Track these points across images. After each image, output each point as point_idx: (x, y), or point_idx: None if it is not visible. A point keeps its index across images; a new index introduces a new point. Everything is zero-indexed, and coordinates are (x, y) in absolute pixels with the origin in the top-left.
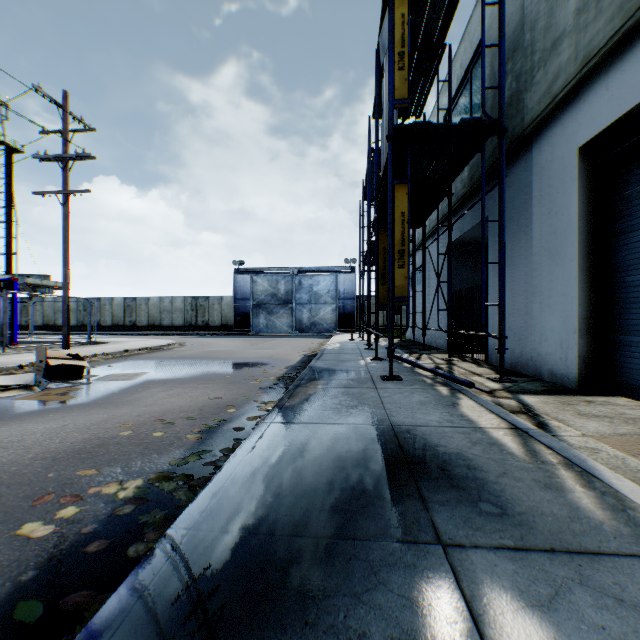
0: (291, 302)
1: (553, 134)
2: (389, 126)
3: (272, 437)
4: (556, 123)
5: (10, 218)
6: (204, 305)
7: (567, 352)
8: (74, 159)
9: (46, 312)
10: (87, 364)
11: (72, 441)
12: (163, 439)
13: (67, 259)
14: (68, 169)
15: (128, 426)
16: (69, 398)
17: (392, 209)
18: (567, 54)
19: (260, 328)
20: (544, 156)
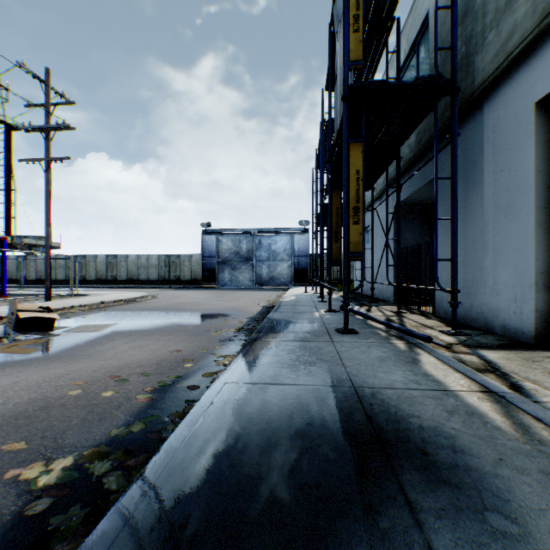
0: (252, 259)
1: (506, 92)
2: (344, 87)
3: (225, 403)
4: (509, 81)
5: (9, 187)
6: (176, 262)
7: (522, 306)
8: (55, 129)
9: (39, 268)
10: (57, 316)
11: (16, 402)
12: (112, 400)
13: (49, 220)
14: (50, 138)
15: (80, 384)
16: (33, 350)
17: (347, 167)
18: (523, 9)
19: (225, 282)
20: (496, 115)
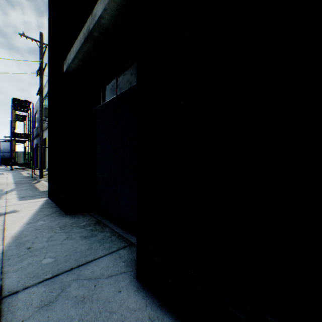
0: None
1: None
2: (12, 131)
3: None
4: None
5: None
6: None
7: None
8: None
9: None
10: None
11: None
12: None
13: None
14: None
15: None
16: None
17: (13, 144)
18: None
19: None
20: None
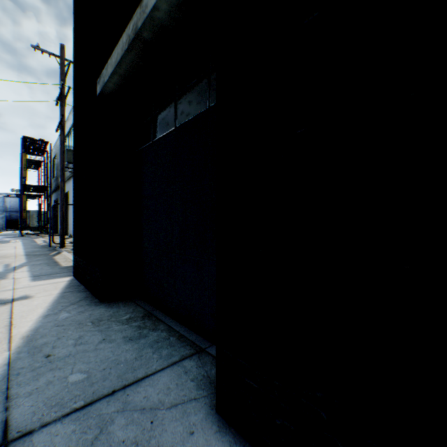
0: None
1: None
2: (22, 182)
3: None
4: None
5: None
6: None
7: None
8: None
9: None
10: None
11: None
12: None
13: None
14: None
15: None
16: None
17: (23, 200)
18: None
19: None
20: None
